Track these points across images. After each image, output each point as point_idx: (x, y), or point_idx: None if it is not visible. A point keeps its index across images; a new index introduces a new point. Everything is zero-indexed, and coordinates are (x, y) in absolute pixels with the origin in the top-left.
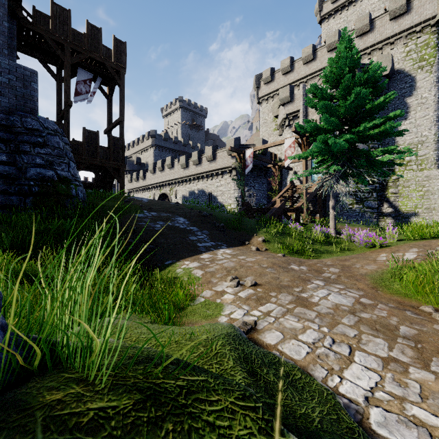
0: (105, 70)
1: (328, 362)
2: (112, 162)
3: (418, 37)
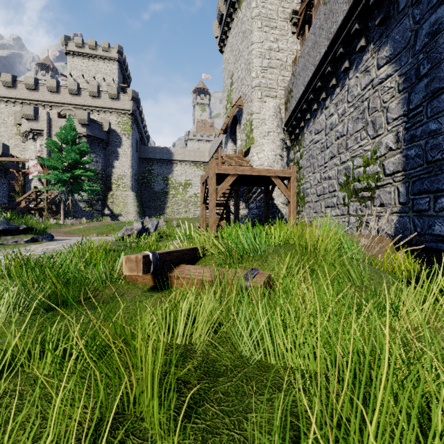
0: None
1: None
2: None
3: (123, 117)
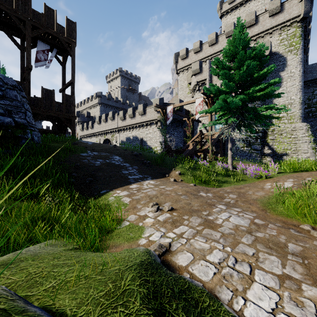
0: (60, 43)
1: (233, 282)
2: (65, 114)
3: (288, 29)
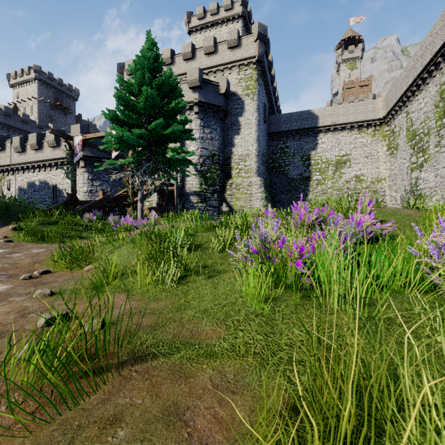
0: None
1: None
2: None
3: (246, 69)
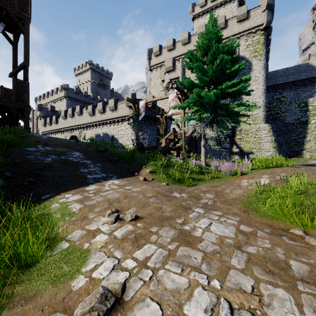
0: (9, 16)
1: None
2: (14, 102)
3: (253, 36)
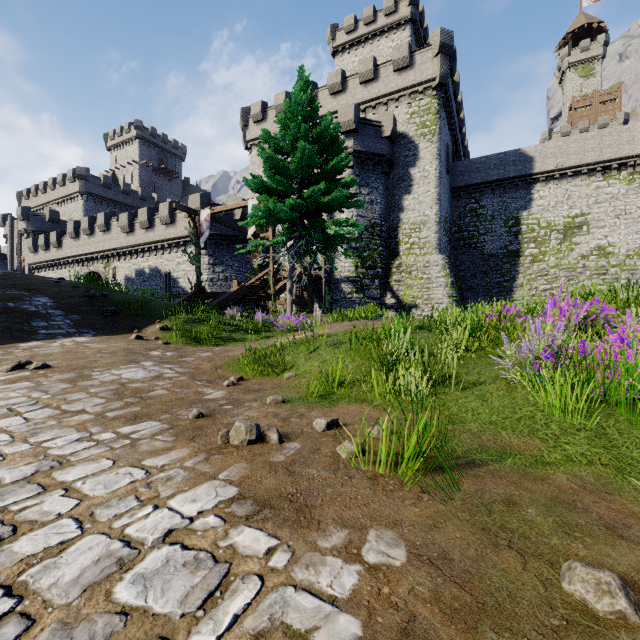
0: None
1: None
2: None
3: (421, 99)
